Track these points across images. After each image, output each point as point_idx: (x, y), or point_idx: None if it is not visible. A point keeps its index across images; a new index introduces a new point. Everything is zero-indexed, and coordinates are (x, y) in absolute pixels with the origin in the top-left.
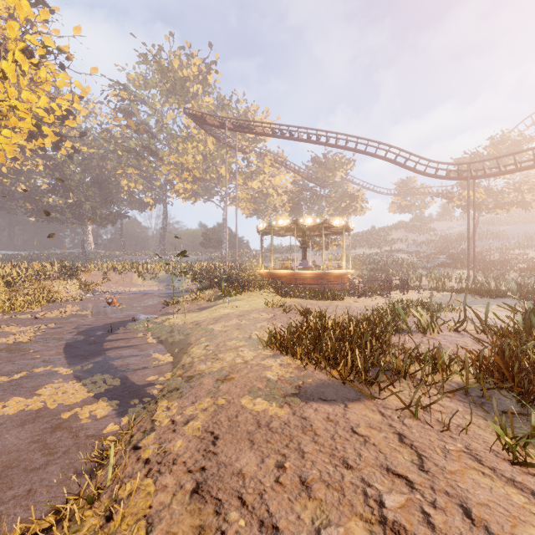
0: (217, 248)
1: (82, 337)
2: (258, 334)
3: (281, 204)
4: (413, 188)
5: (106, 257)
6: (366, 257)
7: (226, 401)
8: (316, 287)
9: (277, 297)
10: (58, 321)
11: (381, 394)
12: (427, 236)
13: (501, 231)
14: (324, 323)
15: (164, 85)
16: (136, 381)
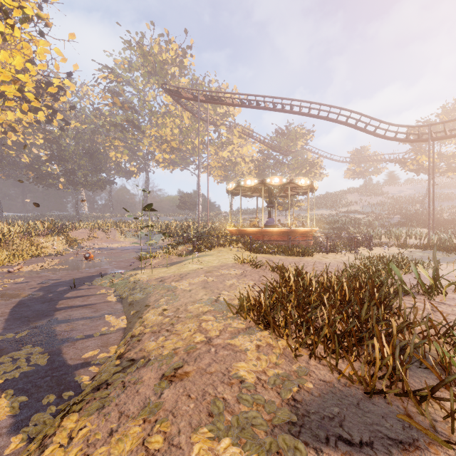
0: (192, 210)
1: (41, 293)
2: (227, 295)
3: (248, 171)
4: (366, 156)
5: (97, 218)
6: (325, 217)
7: (164, 439)
8: (282, 243)
9: (246, 252)
10: (28, 275)
11: (450, 427)
12: (380, 198)
13: (450, 194)
14: (304, 282)
15: (145, 68)
16: (69, 358)
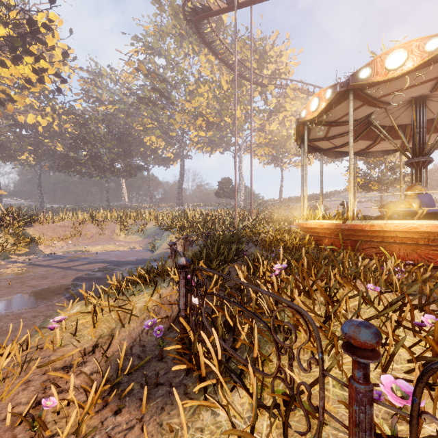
0: (233, 198)
1: None
2: None
3: None
4: None
5: (133, 208)
6: None
7: None
8: None
9: None
10: None
11: None
12: None
13: None
14: None
15: (177, 29)
16: None
